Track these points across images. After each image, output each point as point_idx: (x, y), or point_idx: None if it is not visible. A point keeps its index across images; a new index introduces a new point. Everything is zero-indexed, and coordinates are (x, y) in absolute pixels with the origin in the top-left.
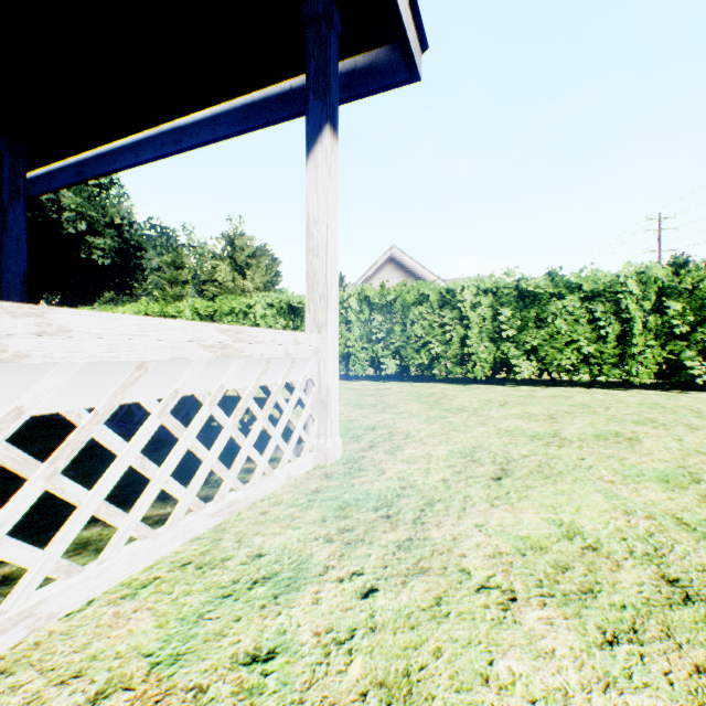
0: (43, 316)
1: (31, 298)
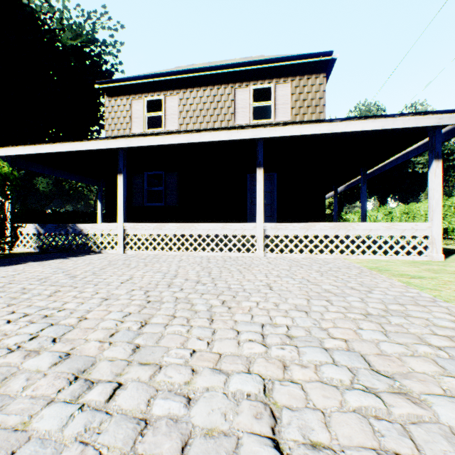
0: (357, 224)
1: (382, 198)
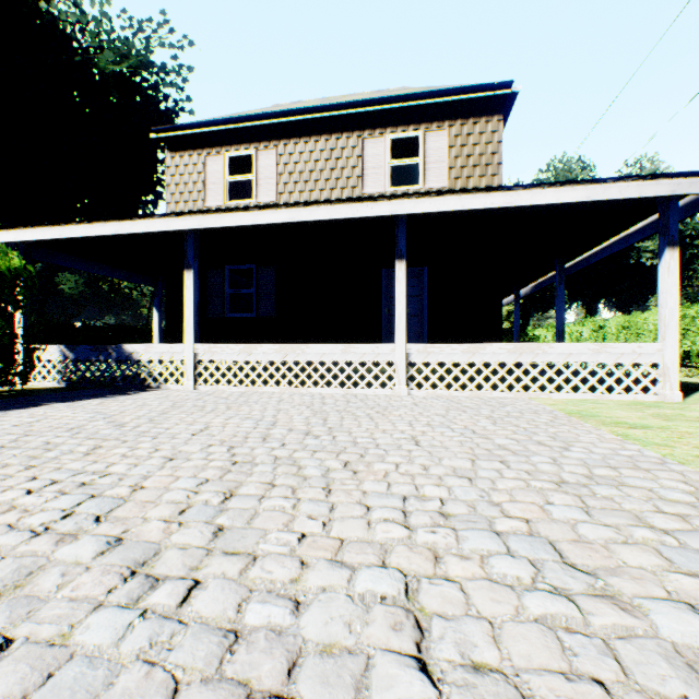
0: (549, 345)
1: (589, 305)
